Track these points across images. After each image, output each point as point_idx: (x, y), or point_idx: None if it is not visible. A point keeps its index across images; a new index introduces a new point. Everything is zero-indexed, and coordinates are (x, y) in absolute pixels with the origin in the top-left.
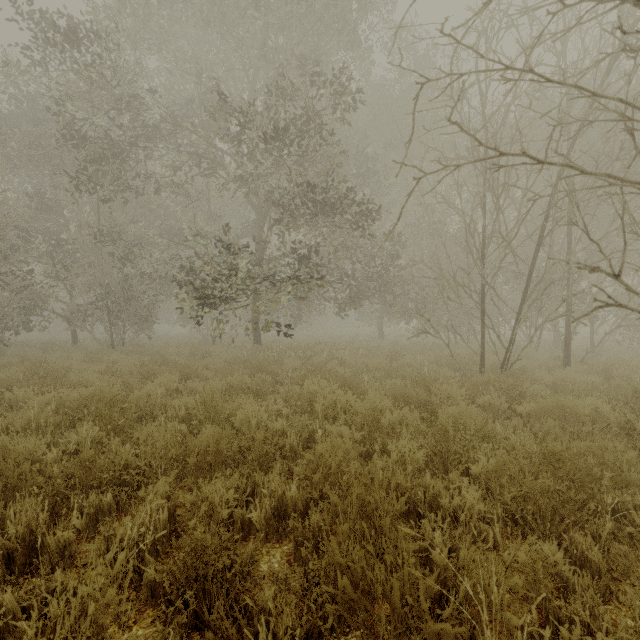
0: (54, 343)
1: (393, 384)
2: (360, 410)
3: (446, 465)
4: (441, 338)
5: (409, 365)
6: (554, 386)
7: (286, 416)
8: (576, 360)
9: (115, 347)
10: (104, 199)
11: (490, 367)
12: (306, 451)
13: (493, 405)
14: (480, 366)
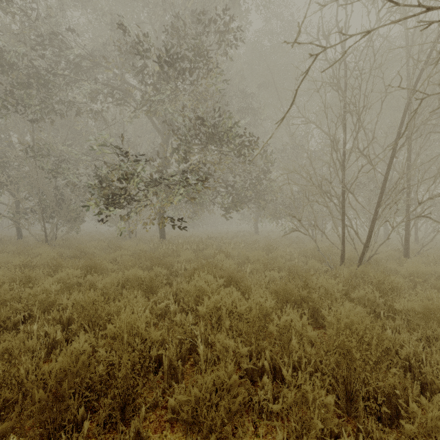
0: (2, 238)
1: (271, 276)
2: (246, 316)
3: (348, 392)
4: (310, 235)
5: (282, 257)
6: (408, 276)
7: (173, 312)
8: (413, 252)
9: (49, 241)
10: (32, 120)
11: (347, 258)
12: (189, 358)
13: (367, 299)
14: (341, 258)
